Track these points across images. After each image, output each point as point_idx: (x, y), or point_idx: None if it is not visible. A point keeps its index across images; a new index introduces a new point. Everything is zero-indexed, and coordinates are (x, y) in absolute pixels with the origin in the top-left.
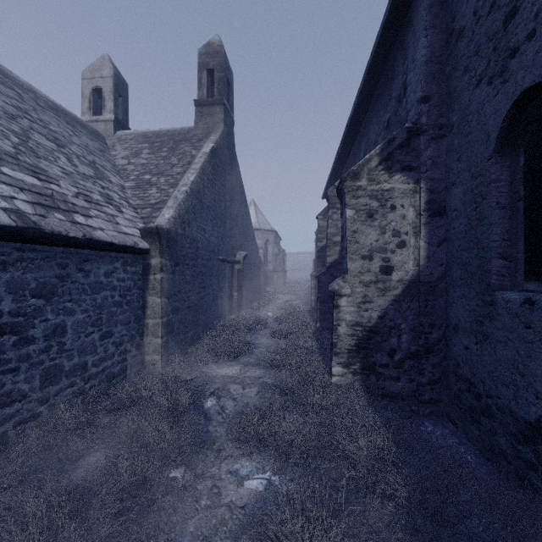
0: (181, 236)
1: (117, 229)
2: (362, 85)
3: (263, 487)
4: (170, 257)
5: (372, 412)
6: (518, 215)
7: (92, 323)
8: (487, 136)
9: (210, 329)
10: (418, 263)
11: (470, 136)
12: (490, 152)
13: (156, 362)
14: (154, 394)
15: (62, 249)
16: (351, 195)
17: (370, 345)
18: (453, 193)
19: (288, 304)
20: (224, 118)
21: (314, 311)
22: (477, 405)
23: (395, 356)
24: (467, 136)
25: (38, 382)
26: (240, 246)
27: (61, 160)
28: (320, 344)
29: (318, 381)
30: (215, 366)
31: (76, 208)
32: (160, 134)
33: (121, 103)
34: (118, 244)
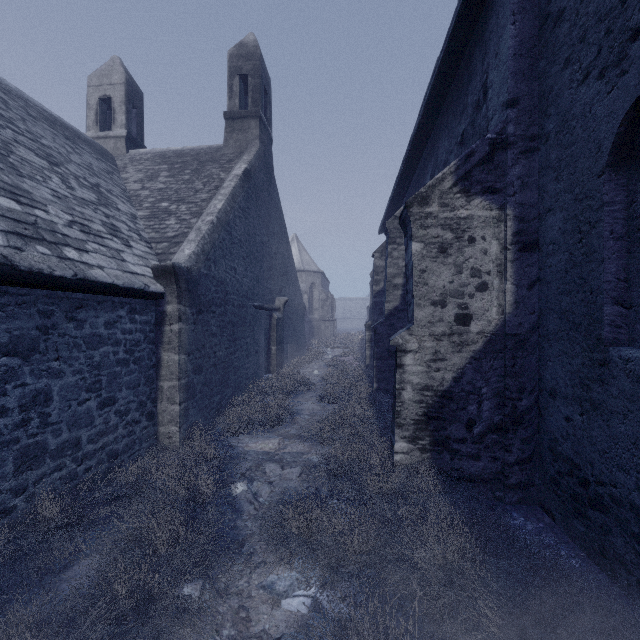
0: (205, 277)
1: (122, 267)
2: (430, 91)
3: (307, 608)
4: (191, 303)
5: (448, 505)
6: (639, 248)
7: (88, 388)
8: (597, 146)
9: (242, 391)
10: (504, 311)
11: (573, 148)
12: (602, 166)
13: (172, 434)
14: (167, 478)
15: (45, 292)
16: (418, 224)
17: (443, 414)
18: (549, 221)
19: (338, 360)
20: (260, 135)
21: (369, 368)
22: (582, 493)
23: (474, 429)
24: (569, 148)
25: (11, 466)
26: (280, 290)
27: (53, 181)
28: (378, 410)
29: (377, 460)
30: (248, 438)
31: (68, 240)
32: (182, 153)
33: (135, 116)
34: (122, 286)
